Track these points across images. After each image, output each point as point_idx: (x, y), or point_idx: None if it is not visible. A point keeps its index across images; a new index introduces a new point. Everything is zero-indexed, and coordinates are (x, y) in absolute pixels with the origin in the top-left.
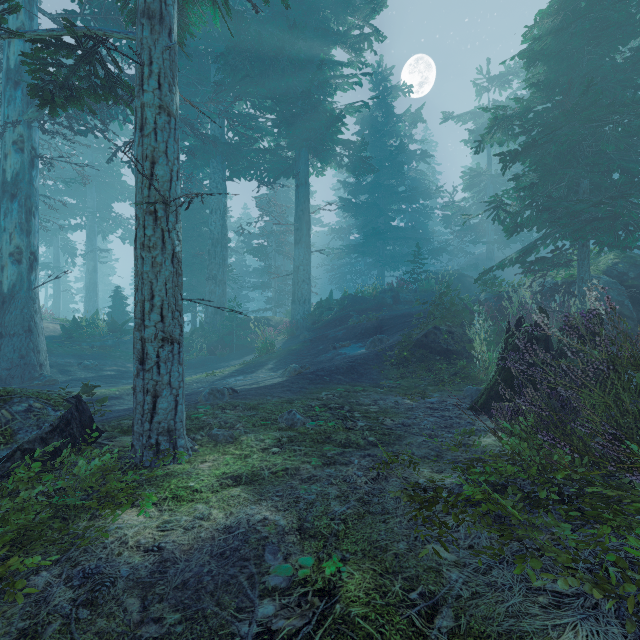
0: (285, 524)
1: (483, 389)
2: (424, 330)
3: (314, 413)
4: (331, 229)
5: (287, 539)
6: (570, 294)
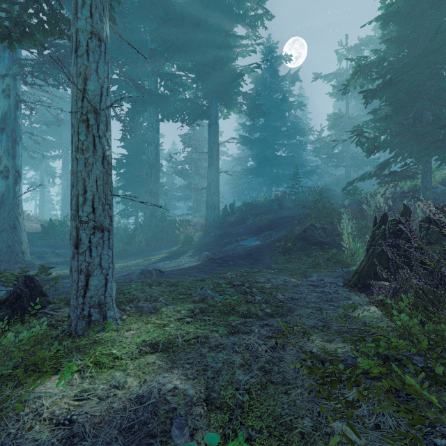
0: (193, 394)
1: (354, 270)
2: (303, 227)
3: (221, 289)
4: (234, 158)
5: (194, 411)
6: (416, 199)
